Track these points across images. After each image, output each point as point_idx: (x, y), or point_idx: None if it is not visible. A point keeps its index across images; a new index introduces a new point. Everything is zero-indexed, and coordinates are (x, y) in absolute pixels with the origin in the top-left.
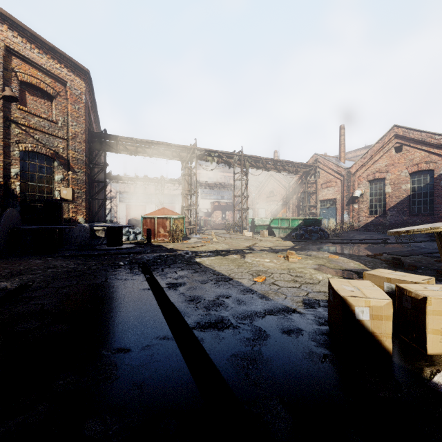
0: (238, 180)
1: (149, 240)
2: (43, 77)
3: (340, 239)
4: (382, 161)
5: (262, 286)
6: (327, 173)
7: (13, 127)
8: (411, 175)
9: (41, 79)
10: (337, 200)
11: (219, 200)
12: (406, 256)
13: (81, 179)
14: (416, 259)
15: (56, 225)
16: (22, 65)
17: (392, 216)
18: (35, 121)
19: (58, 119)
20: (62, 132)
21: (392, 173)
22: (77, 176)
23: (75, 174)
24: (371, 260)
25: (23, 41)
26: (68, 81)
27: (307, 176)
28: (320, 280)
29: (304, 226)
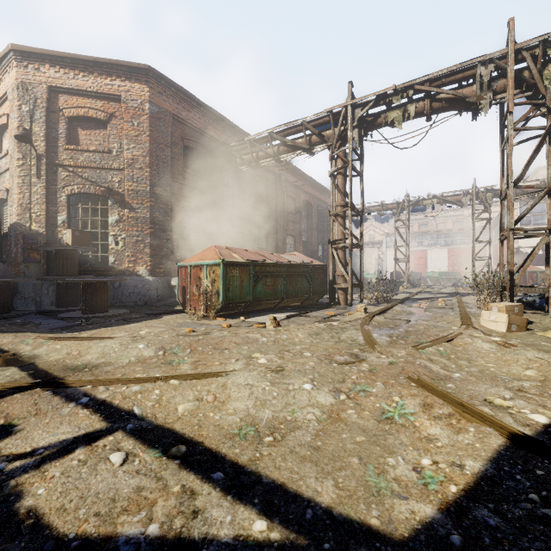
0: (516, 143)
1: (183, 308)
2: (94, 103)
3: None
4: None
5: None
6: None
7: (61, 171)
8: None
9: (89, 106)
10: None
11: None
12: None
13: (143, 218)
14: None
15: (83, 278)
16: (70, 100)
17: None
18: (85, 157)
19: (113, 147)
20: (118, 162)
21: None
22: (137, 214)
23: (134, 212)
24: None
25: (66, 71)
26: (122, 94)
27: None
28: None
29: None
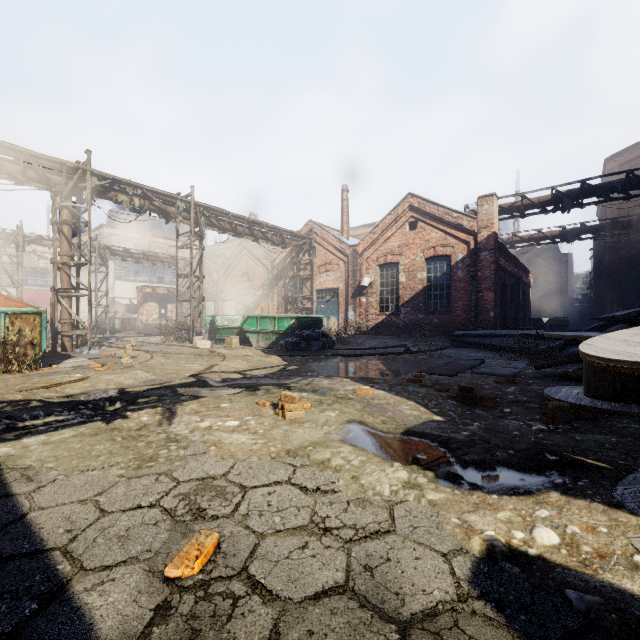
0: (186, 247)
1: None
2: None
3: (351, 349)
4: (396, 240)
5: (196, 639)
6: (326, 250)
7: None
8: (427, 261)
9: None
10: (340, 291)
11: (154, 284)
12: (454, 376)
13: None
14: (471, 380)
15: None
16: None
17: (407, 314)
18: None
19: None
20: None
21: (407, 257)
22: None
23: None
24: (427, 393)
25: None
26: None
27: (299, 253)
28: (389, 504)
29: (299, 329)
